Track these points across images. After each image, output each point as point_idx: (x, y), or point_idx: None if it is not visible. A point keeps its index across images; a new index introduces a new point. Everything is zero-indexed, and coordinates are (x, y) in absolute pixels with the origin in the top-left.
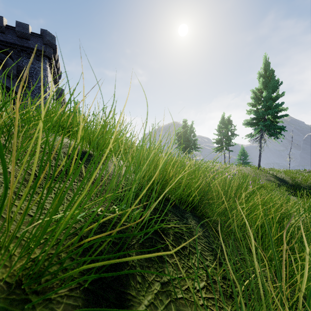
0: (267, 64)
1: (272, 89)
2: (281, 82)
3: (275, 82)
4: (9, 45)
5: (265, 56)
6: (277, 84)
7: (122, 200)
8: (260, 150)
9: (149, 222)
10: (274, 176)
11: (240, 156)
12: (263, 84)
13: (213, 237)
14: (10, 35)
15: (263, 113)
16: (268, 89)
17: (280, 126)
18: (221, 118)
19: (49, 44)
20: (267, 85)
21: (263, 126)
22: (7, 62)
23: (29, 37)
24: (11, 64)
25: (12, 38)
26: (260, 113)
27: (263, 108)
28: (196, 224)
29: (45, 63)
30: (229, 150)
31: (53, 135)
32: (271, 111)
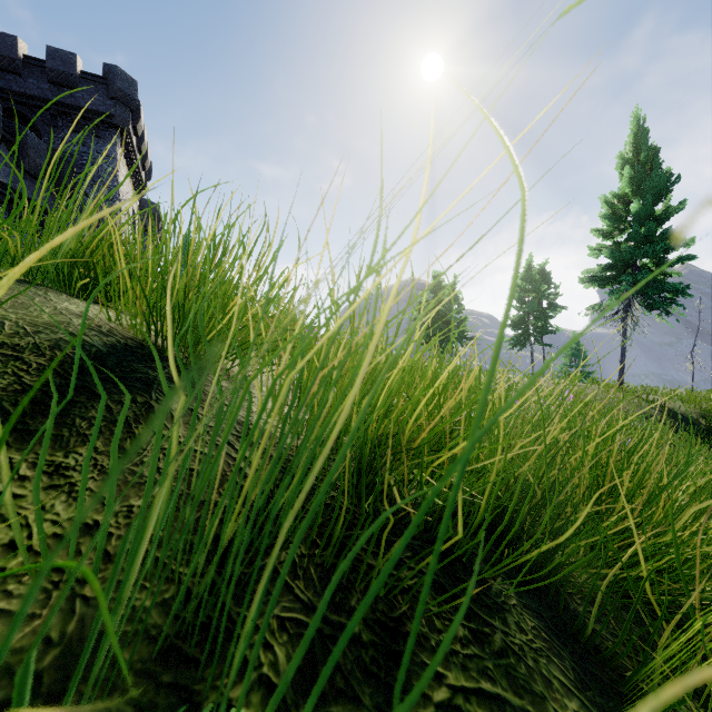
0: (643, 134)
1: (654, 193)
2: (677, 177)
3: (662, 176)
4: (33, 102)
5: (636, 115)
6: (668, 181)
7: (228, 557)
8: (624, 344)
9: (346, 683)
10: (660, 406)
11: (570, 357)
12: (631, 182)
13: (619, 703)
14: (34, 79)
15: (632, 254)
16: (644, 195)
17: (674, 283)
18: (524, 269)
19: (123, 98)
20: (642, 185)
21: (632, 285)
22: (25, 141)
23: (76, 82)
24: (36, 145)
25: (38, 86)
26: (623, 254)
27: (632, 240)
28: (541, 639)
29: (113, 144)
30: (543, 345)
31: (36, 292)
32: (652, 248)
